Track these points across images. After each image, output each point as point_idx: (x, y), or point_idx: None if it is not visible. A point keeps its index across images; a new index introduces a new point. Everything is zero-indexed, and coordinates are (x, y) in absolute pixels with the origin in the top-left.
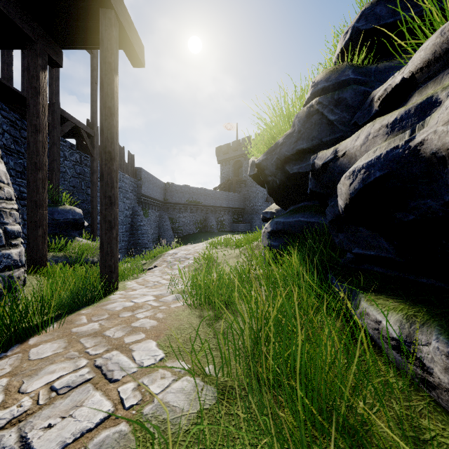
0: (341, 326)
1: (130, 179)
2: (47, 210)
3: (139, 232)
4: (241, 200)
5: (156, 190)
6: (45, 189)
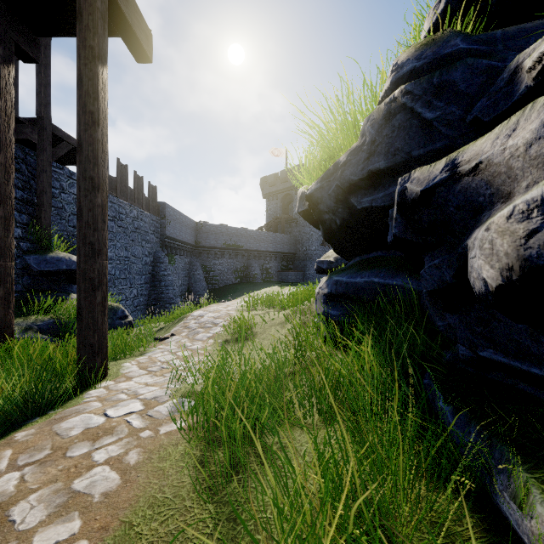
0: (475, 531)
1: (150, 218)
2: (13, 261)
3: (163, 284)
4: (292, 244)
5: (184, 231)
6: (9, 232)
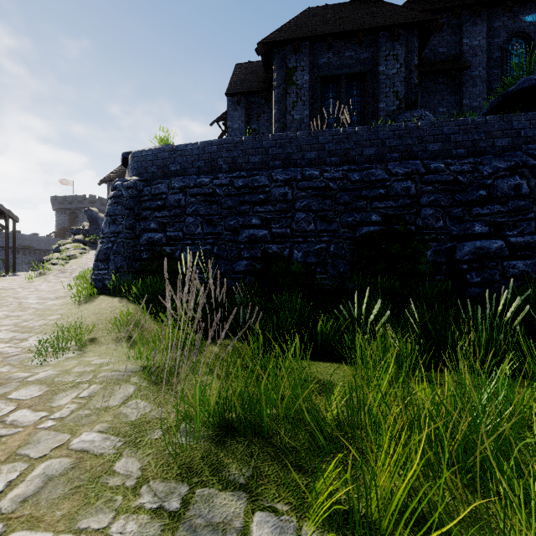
0: None
1: None
2: None
3: None
4: None
5: None
6: None
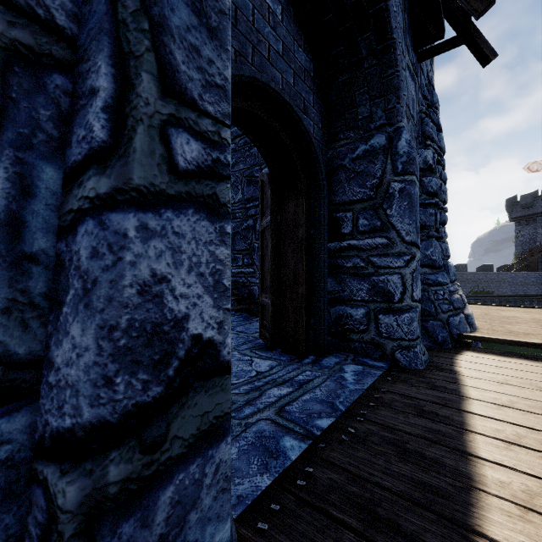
0: None
1: None
2: None
3: None
4: None
5: None
6: None
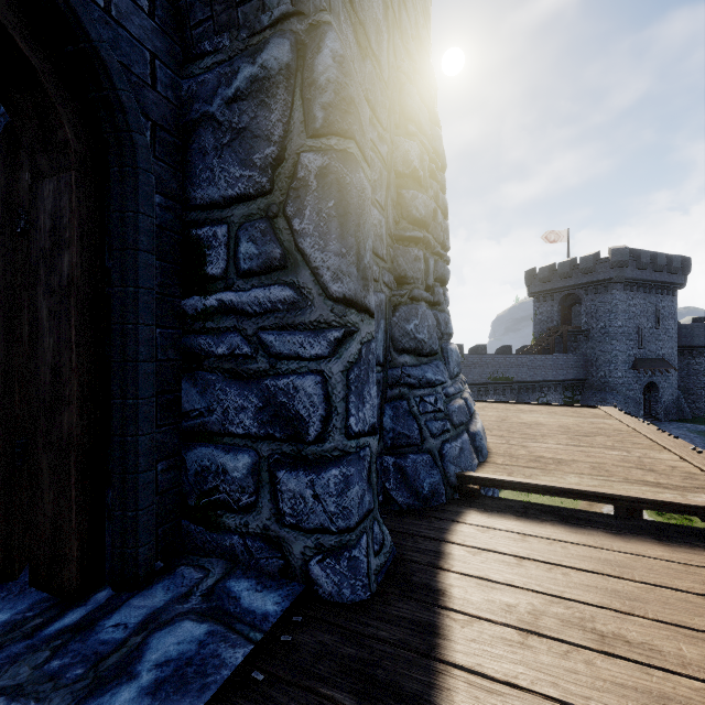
0: None
1: None
2: None
3: None
4: (579, 366)
5: None
6: None
